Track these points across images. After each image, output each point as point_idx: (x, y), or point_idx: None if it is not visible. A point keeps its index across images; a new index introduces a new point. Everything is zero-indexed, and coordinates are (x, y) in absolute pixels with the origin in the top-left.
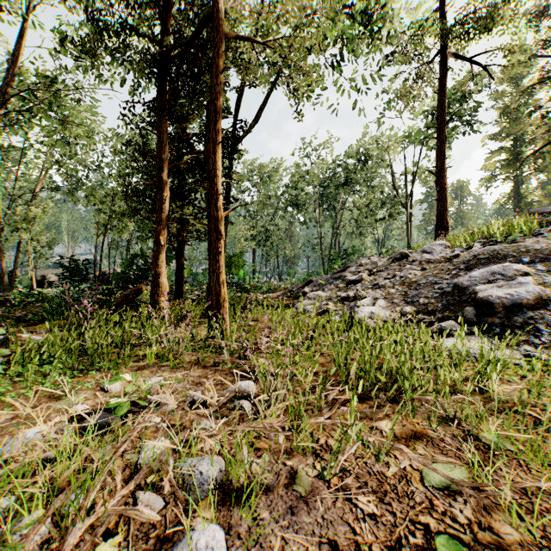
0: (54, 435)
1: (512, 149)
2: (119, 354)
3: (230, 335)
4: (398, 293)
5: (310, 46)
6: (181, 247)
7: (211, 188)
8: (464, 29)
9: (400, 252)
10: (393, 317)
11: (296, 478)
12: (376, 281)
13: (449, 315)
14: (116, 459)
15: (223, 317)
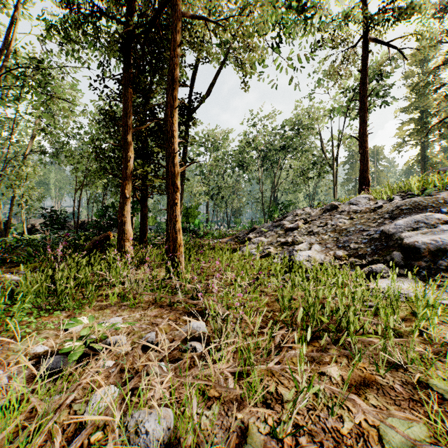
0: (8, 380)
1: (419, 120)
2: (84, 294)
3: (184, 277)
4: (330, 239)
5: (254, 31)
6: (145, 200)
7: (168, 147)
8: (382, 18)
9: (331, 204)
10: (328, 260)
11: (247, 435)
12: (311, 229)
13: (378, 258)
14: (63, 410)
15: (179, 260)
